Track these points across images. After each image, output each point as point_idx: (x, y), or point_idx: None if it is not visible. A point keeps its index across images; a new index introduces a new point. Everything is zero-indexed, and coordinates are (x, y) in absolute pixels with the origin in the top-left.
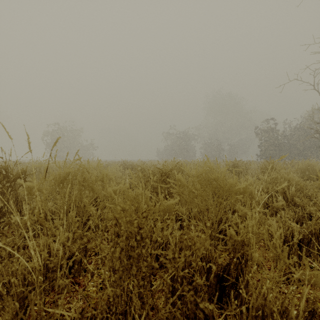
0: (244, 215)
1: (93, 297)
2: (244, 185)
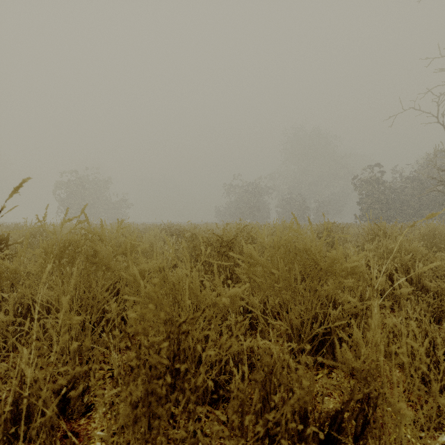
0: (354, 310)
1: None
2: (357, 263)
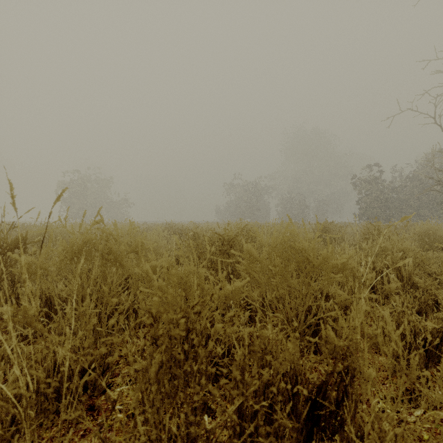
0: (344, 302)
1: (114, 442)
2: (345, 260)
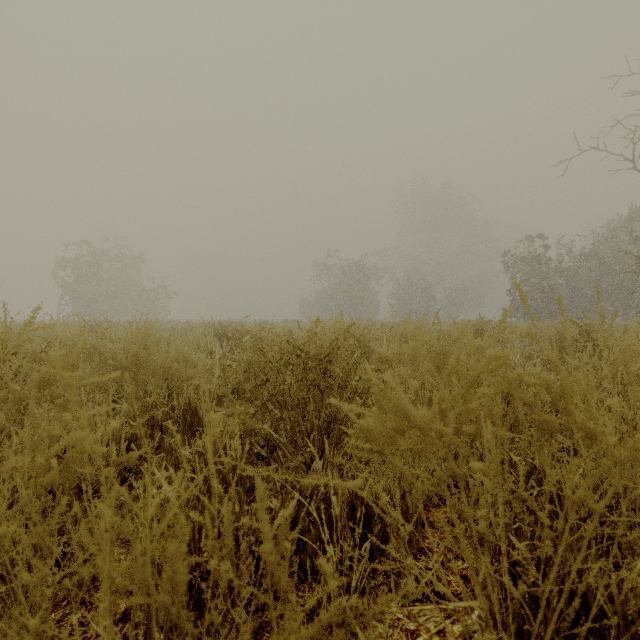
0: None
1: None
2: None
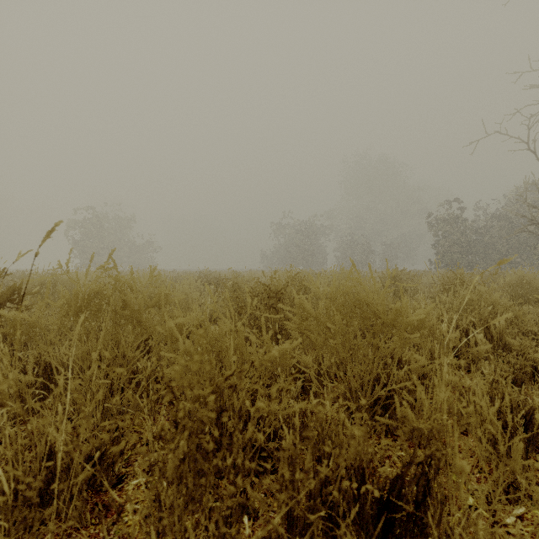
0: (421, 370)
1: None
2: (424, 316)
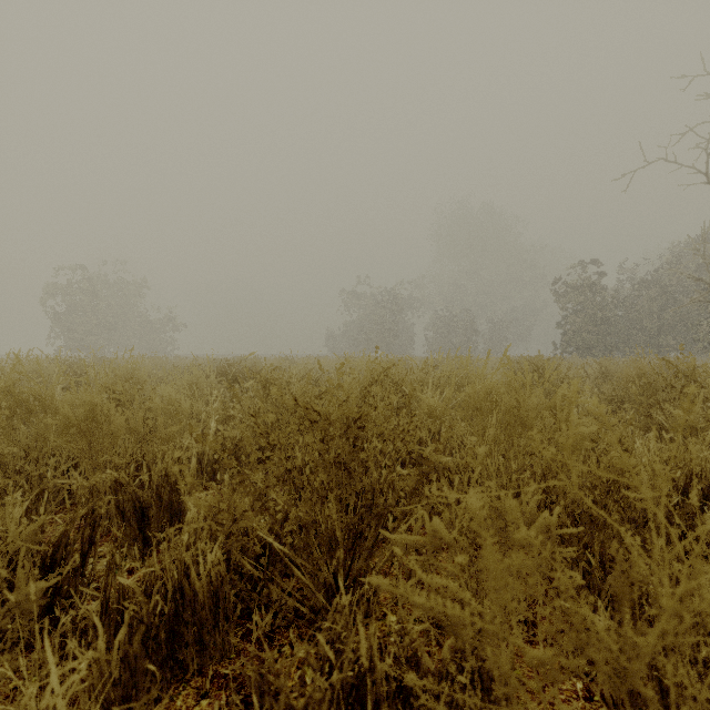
0: None
1: None
2: None
